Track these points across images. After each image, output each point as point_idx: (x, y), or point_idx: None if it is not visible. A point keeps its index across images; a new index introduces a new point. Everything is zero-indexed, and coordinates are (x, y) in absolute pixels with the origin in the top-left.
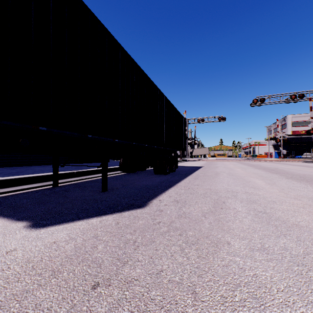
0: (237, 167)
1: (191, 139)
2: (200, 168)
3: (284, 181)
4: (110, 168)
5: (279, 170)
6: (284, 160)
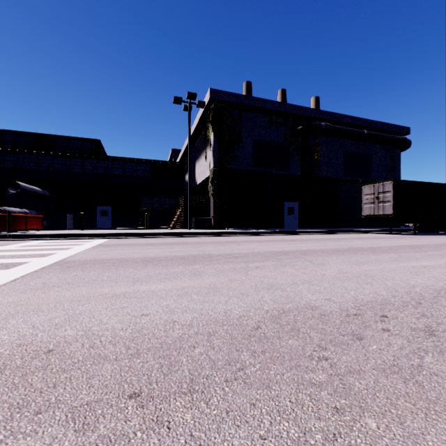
0: None
1: None
2: None
3: None
4: (410, 230)
5: None
6: None
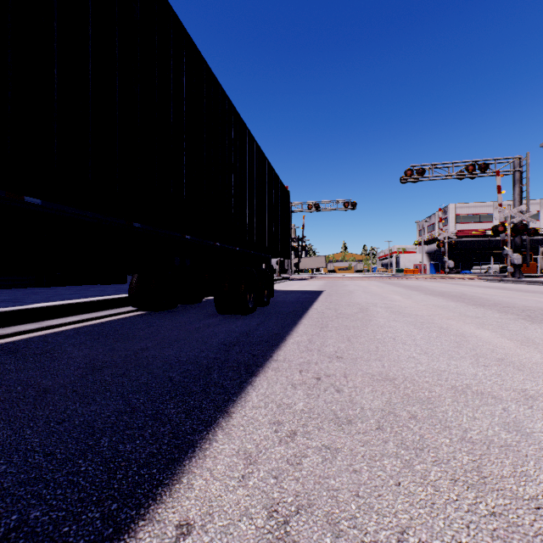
0: (390, 292)
1: (296, 240)
2: (321, 295)
3: (538, 330)
4: (103, 301)
5: (476, 299)
6: (455, 277)
